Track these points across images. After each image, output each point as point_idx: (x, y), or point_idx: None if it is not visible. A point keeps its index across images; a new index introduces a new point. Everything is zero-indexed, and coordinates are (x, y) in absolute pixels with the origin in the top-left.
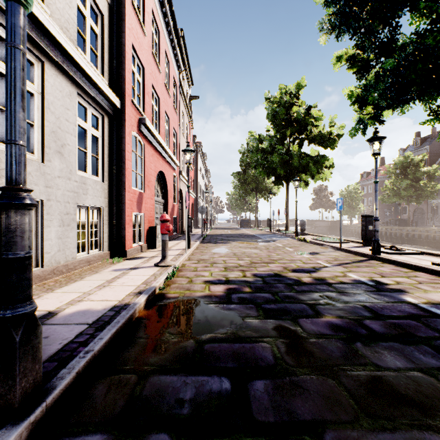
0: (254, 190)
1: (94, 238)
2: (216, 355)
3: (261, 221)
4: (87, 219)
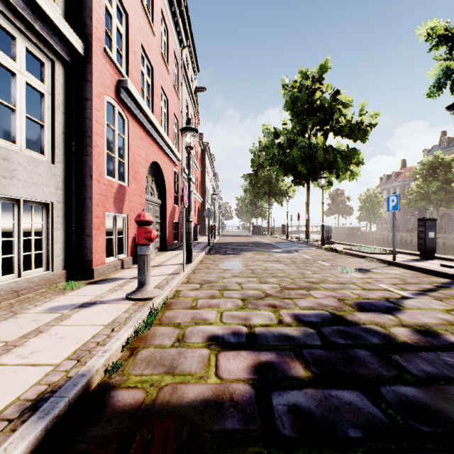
0: (266, 193)
1: (35, 252)
2: None
3: (275, 227)
4: (17, 221)
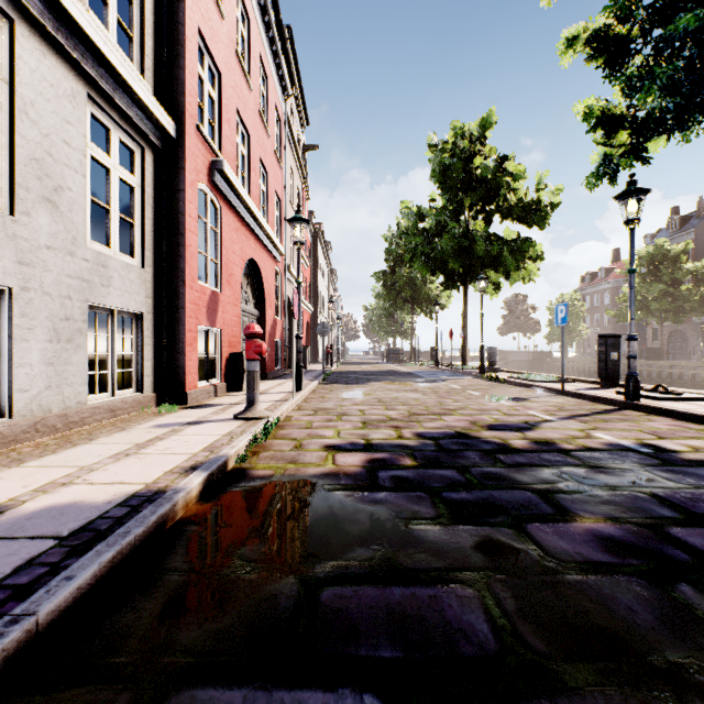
0: (408, 300)
1: (125, 369)
2: (348, 619)
3: (421, 351)
4: (111, 333)
